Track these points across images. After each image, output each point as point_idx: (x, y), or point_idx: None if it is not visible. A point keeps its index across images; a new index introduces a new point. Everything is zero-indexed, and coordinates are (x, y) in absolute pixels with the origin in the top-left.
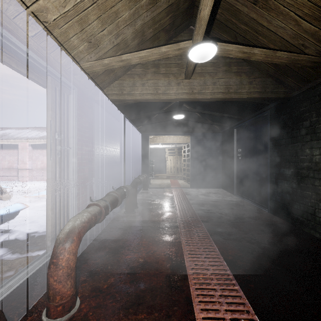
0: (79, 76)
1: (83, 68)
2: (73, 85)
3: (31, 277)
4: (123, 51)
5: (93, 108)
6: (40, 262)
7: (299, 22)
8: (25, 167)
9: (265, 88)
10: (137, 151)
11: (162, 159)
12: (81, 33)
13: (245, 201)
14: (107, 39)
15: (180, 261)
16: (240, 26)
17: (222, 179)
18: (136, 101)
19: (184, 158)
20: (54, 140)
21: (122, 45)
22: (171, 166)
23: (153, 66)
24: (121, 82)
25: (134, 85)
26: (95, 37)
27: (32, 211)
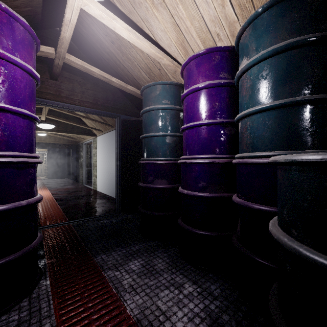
0: None
1: None
2: None
3: None
4: None
5: None
6: None
7: None
8: None
9: (69, 141)
10: None
11: None
12: None
13: (72, 180)
14: None
15: None
16: None
17: (68, 173)
18: None
19: (45, 162)
20: None
21: None
22: None
23: None
24: None
25: None
26: None
27: None
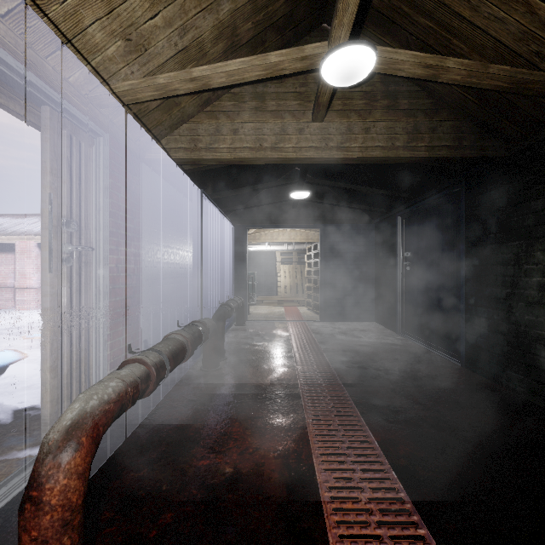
0: (110, 110)
1: (116, 93)
2: (100, 127)
3: (1, 514)
4: (196, 65)
5: (140, 174)
6: (26, 478)
7: (534, 6)
8: (27, 285)
9: (459, 139)
10: (225, 256)
11: (270, 271)
12: (108, 18)
13: (418, 345)
14: (162, 37)
15: (306, 470)
16: (417, 20)
17: (375, 305)
18: (221, 163)
19: (309, 269)
20: (58, 233)
21: (194, 51)
22: (285, 282)
23: (254, 97)
24: (194, 126)
25: (218, 132)
26: (138, 30)
27: (32, 365)
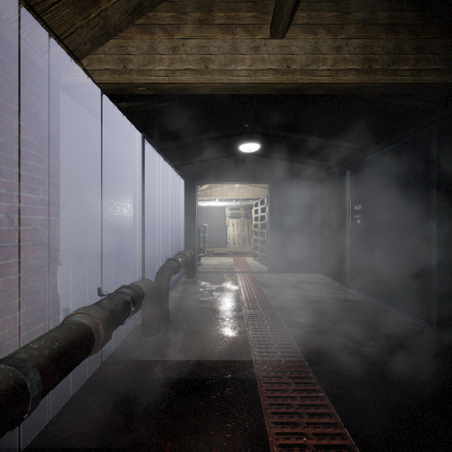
0: None
1: None
2: None
3: None
4: None
5: (57, 103)
6: None
7: None
8: None
9: (451, 61)
10: (177, 209)
11: (220, 224)
12: None
13: (372, 301)
14: None
15: None
16: None
17: (321, 257)
18: (159, 91)
19: (256, 223)
20: None
21: None
22: (234, 234)
23: (198, 7)
24: (123, 43)
25: (154, 50)
26: None
27: None
